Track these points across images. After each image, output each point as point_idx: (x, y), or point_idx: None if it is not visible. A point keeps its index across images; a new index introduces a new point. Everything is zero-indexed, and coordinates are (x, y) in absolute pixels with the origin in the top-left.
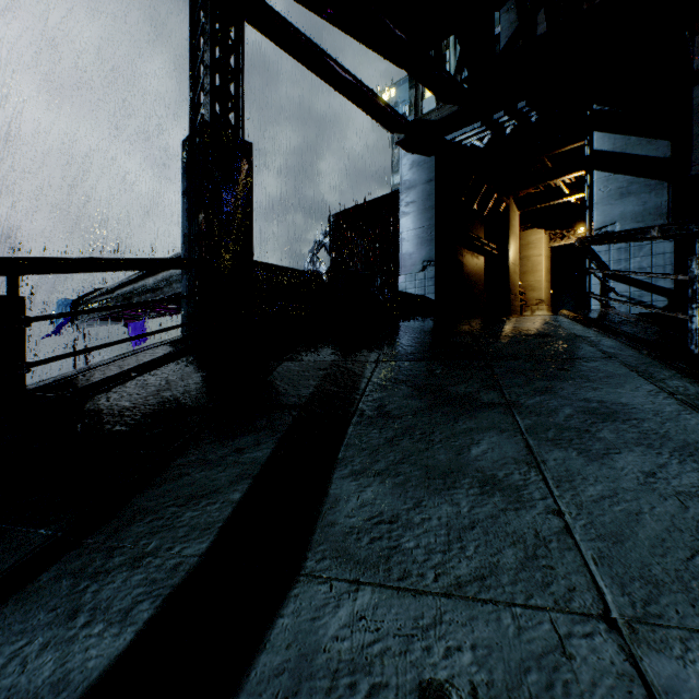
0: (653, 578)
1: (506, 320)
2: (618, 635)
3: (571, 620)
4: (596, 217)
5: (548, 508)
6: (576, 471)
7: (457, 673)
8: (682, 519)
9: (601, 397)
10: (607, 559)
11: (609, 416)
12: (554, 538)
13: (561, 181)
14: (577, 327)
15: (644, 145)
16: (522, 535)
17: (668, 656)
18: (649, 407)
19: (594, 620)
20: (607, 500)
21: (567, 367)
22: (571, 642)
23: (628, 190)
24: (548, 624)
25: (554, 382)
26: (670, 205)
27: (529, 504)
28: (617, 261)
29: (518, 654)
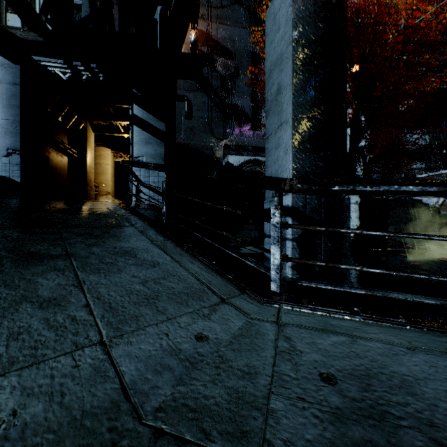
0: (125, 318)
1: (78, 203)
2: (105, 346)
3: (84, 351)
4: (135, 151)
5: (83, 304)
6: (102, 283)
7: (3, 410)
8: (142, 291)
9: (123, 245)
10: (108, 318)
11: (124, 254)
12: (82, 318)
13: (120, 124)
14: (120, 209)
15: (156, 122)
16: (64, 323)
17: (123, 344)
18: (142, 248)
19: (95, 345)
20: (114, 292)
21: (109, 231)
22: (81, 360)
23: (149, 141)
24: (71, 358)
25: (100, 239)
26: (165, 154)
27: (71, 306)
28: (145, 176)
29: (49, 380)
